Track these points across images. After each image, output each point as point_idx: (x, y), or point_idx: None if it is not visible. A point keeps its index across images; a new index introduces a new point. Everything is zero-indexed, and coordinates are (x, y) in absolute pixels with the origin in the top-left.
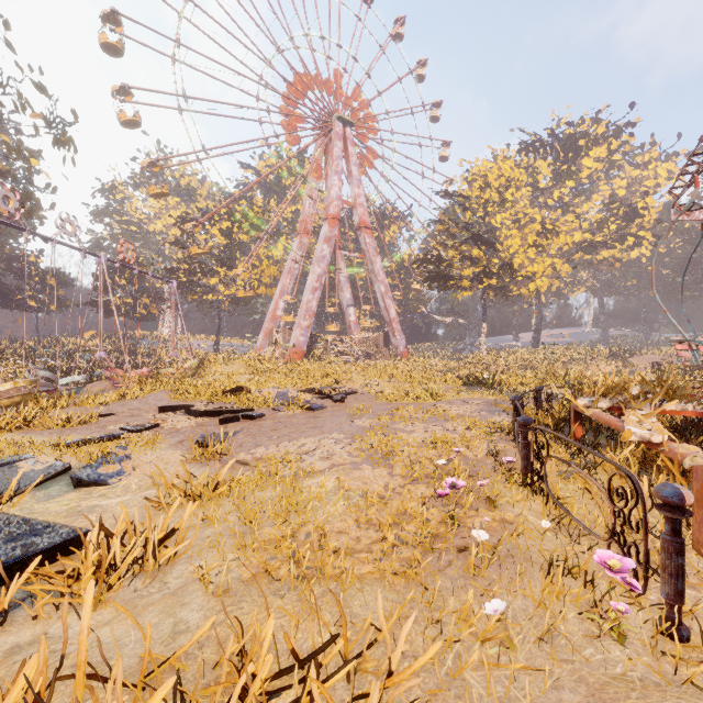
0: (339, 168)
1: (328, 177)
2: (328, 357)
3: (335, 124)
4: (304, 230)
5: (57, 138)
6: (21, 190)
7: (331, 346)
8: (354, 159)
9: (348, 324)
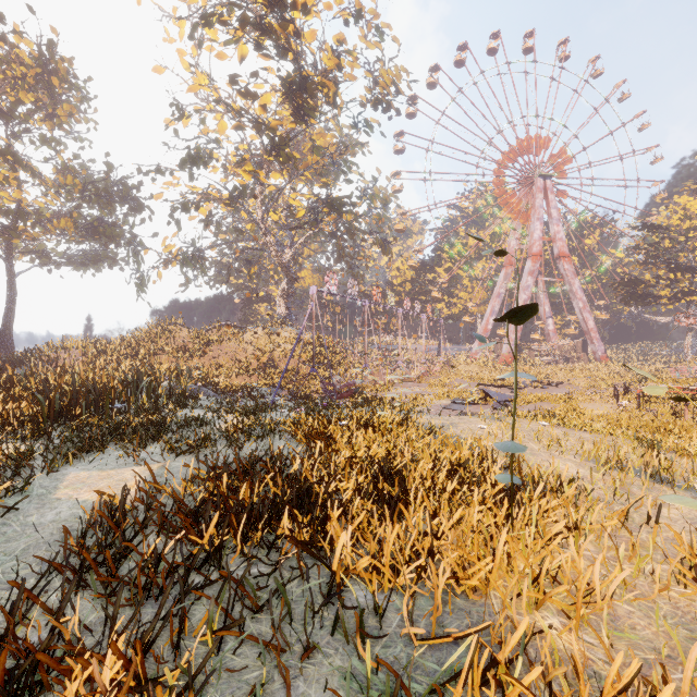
0: (541, 215)
1: (531, 223)
2: (532, 361)
3: (536, 181)
4: (509, 263)
5: (385, 251)
6: (354, 272)
7: (535, 353)
8: (553, 204)
9: (547, 332)
